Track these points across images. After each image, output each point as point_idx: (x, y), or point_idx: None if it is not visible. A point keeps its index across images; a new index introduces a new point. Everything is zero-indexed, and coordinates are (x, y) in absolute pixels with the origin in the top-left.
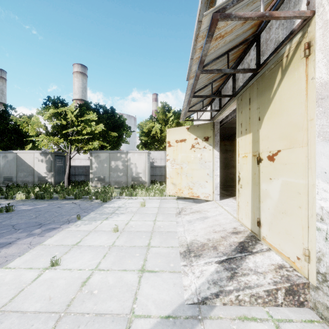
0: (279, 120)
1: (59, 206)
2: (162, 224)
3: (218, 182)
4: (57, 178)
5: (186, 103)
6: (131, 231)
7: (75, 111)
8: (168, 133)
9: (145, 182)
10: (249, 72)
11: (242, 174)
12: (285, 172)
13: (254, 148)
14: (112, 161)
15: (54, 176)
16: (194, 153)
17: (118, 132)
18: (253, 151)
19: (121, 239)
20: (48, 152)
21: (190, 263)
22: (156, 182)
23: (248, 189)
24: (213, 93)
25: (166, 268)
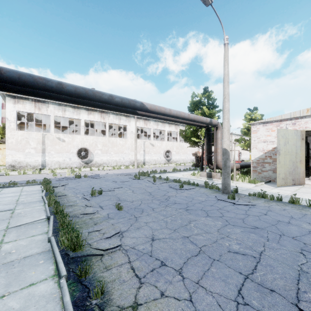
0: None
1: None
2: None
3: None
4: None
5: (2, 142)
6: None
7: None
8: (0, 145)
9: None
10: None
11: None
12: None
13: None
14: None
15: None
16: None
17: None
18: None
19: None
20: None
21: None
22: None
23: None
24: None
25: None
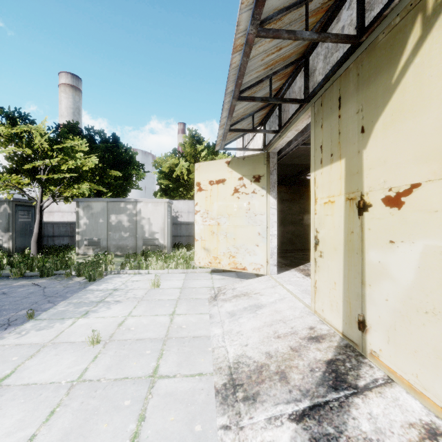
0: (416, 123)
1: (5, 291)
2: (185, 321)
3: (274, 246)
4: (20, 242)
5: (227, 112)
6: (125, 339)
7: (48, 134)
8: (197, 170)
9: (164, 246)
10: (345, 41)
11: (324, 232)
12: (435, 229)
13: (349, 186)
14: (112, 214)
15: (14, 239)
16: (238, 201)
17: (123, 171)
18: (347, 191)
19: (101, 361)
20: (2, 200)
21: (238, 420)
22: (181, 246)
23: (336, 261)
24: (268, 103)
25: (186, 438)
